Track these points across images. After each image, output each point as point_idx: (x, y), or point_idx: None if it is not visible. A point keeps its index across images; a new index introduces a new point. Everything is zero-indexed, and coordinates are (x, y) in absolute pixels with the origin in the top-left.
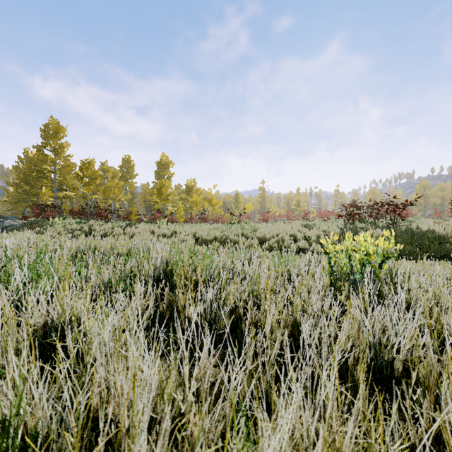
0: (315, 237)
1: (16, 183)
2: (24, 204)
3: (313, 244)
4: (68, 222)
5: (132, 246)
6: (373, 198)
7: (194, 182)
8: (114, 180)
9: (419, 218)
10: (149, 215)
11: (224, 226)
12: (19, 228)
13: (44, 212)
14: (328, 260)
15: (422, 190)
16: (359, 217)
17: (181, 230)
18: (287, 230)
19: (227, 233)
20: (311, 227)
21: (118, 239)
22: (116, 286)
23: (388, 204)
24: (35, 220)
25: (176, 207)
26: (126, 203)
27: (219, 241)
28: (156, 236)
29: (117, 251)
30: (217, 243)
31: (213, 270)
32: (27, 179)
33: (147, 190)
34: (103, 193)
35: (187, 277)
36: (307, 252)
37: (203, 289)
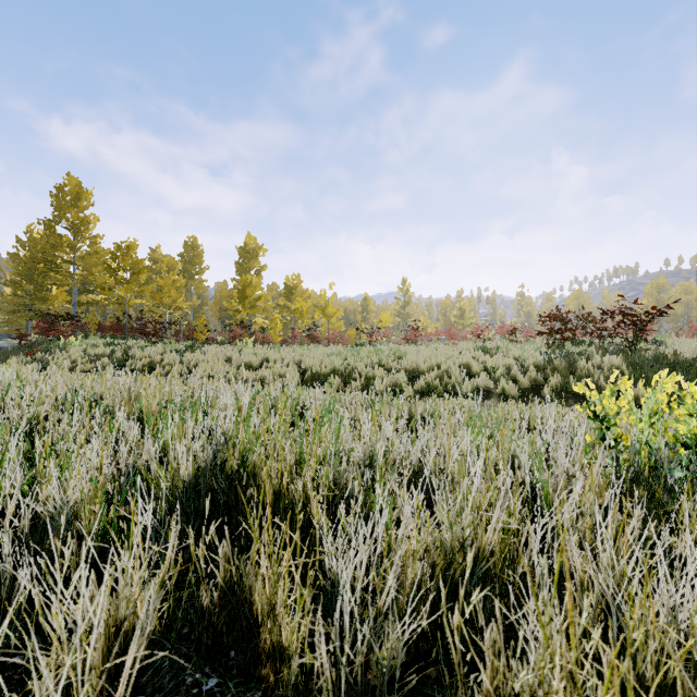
0: (503, 369)
1: (14, 281)
2: (25, 314)
3: (501, 382)
4: (92, 344)
5: (171, 396)
6: (578, 306)
7: (298, 279)
8: (170, 275)
9: (666, 337)
10: (227, 332)
11: (348, 350)
12: (11, 353)
13: (54, 326)
14: (600, 432)
15: (655, 293)
16: (572, 335)
17: (276, 357)
18: (455, 357)
19: (354, 362)
20: (492, 351)
21: (145, 379)
22: (90, 522)
23: (622, 313)
24: (39, 340)
25: (270, 319)
26: (191, 313)
27: (341, 376)
28: (234, 368)
29: (140, 405)
30: (338, 379)
31: (345, 465)
32: (30, 274)
33: (224, 292)
34: (151, 296)
35: (281, 490)
36: (492, 395)
37: (320, 519)
